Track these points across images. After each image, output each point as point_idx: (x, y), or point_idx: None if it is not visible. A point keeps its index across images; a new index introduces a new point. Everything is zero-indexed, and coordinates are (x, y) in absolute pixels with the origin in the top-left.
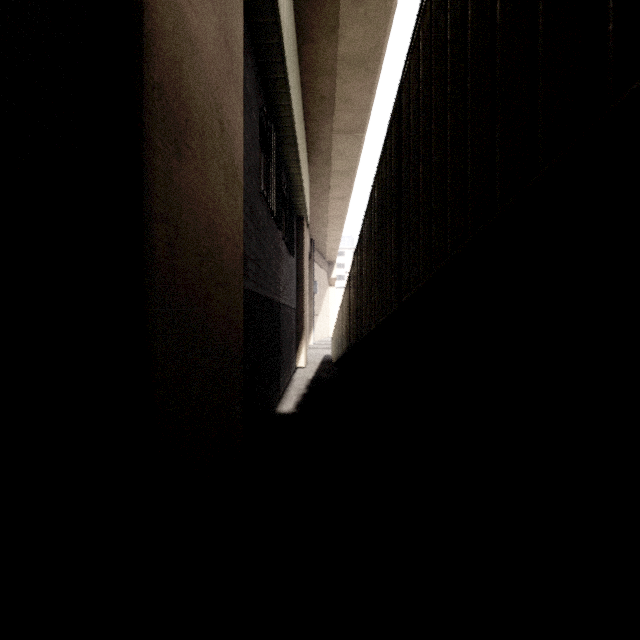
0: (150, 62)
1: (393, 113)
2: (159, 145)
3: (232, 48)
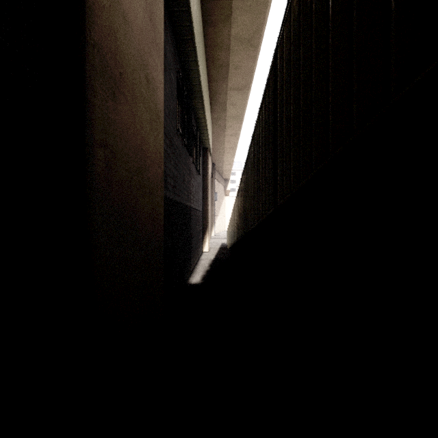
0: (91, 28)
1: (270, 70)
2: (98, 90)
3: (155, 25)
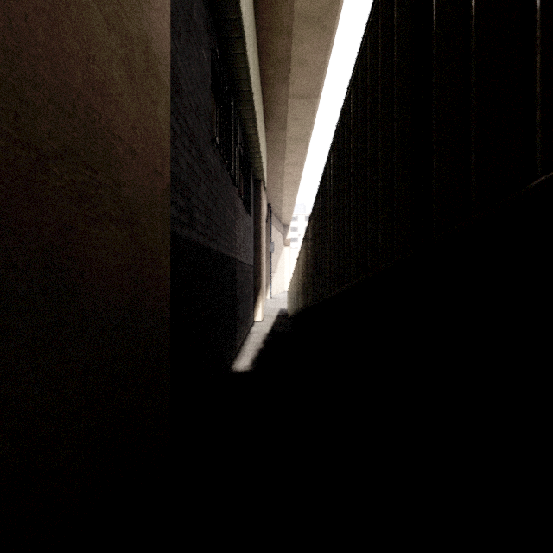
0: None
1: None
2: None
3: None
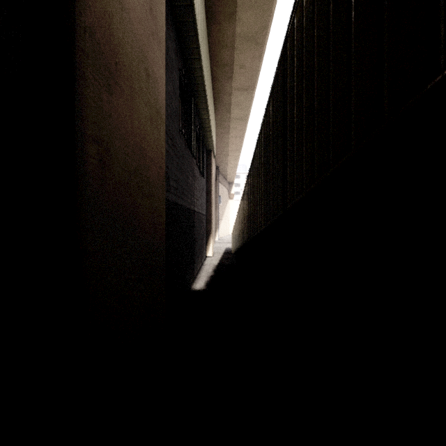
0: (82, 9)
1: (279, 63)
2: (90, 78)
3: (156, 16)
